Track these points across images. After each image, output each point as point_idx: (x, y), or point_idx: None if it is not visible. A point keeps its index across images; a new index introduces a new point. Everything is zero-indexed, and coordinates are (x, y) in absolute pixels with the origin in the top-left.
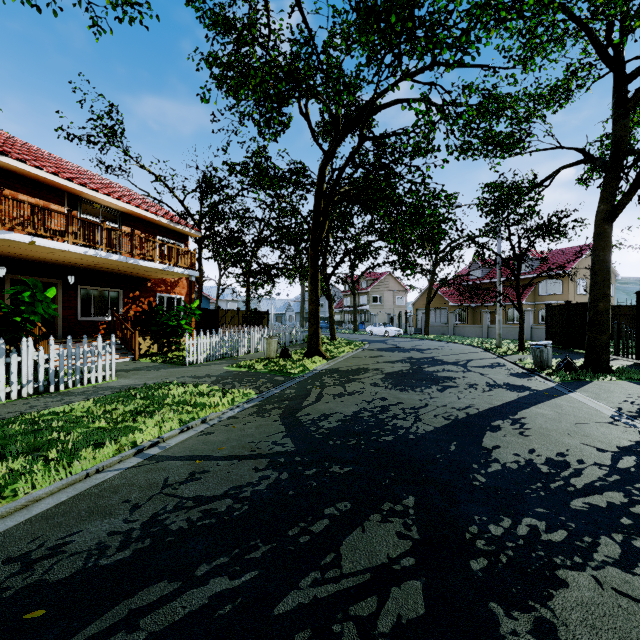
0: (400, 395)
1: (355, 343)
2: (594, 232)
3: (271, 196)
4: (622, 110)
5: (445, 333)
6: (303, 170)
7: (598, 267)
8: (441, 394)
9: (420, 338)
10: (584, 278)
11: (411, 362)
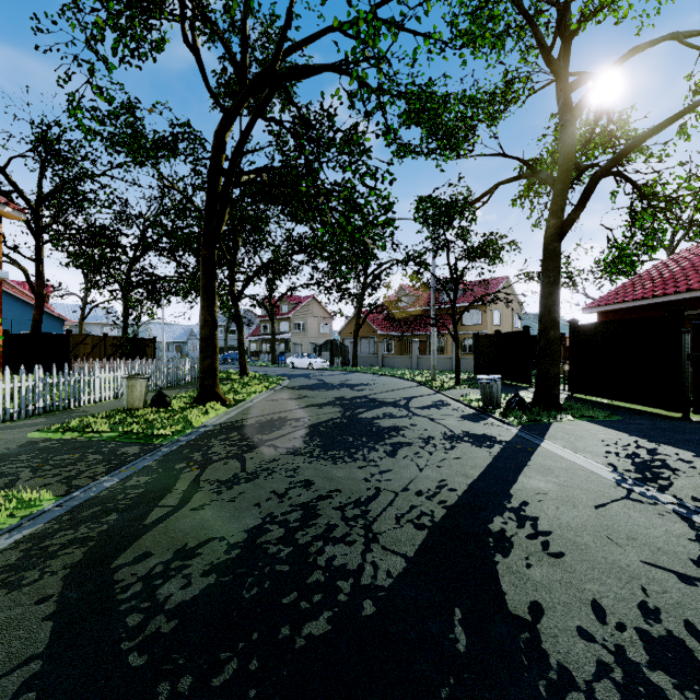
0: (334, 471)
1: (272, 379)
2: (544, 250)
3: (104, 123)
4: (569, 116)
5: (374, 364)
6: (195, 138)
7: (549, 290)
8: (393, 462)
9: (348, 371)
10: (499, 309)
11: (343, 405)
